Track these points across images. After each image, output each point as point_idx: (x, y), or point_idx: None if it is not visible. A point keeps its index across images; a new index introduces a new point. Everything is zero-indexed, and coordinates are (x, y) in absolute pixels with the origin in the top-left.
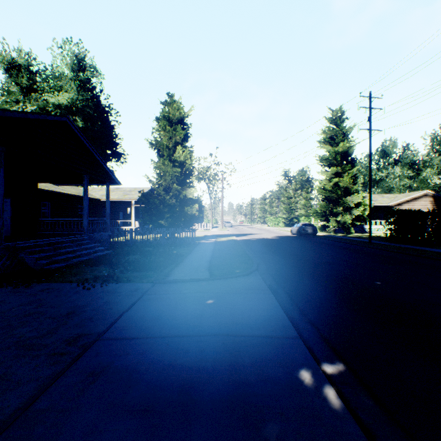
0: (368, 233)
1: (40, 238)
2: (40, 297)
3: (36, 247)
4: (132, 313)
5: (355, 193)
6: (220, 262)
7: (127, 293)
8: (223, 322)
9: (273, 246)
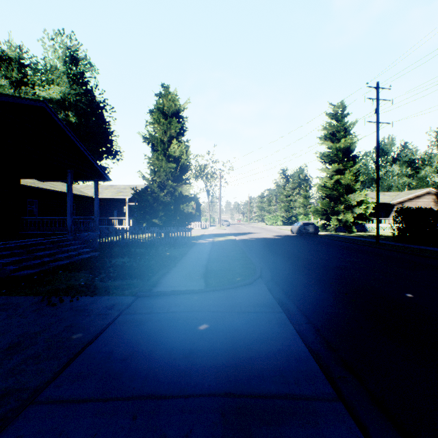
0: (370, 232)
1: (17, 238)
2: None
3: (7, 249)
4: (97, 346)
5: (357, 191)
6: (217, 266)
7: (100, 312)
8: (222, 367)
9: (274, 246)
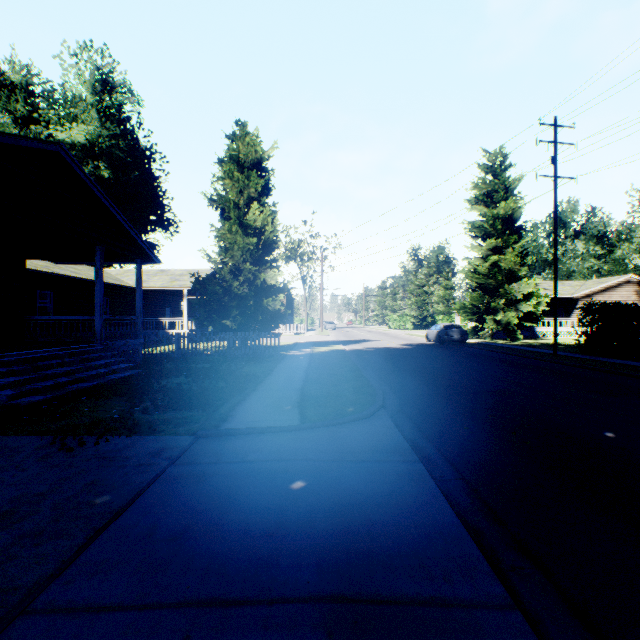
0: (542, 339)
1: (20, 349)
2: None
3: (3, 365)
4: (133, 516)
5: (523, 278)
6: (318, 390)
7: (140, 461)
8: (327, 551)
9: (402, 360)
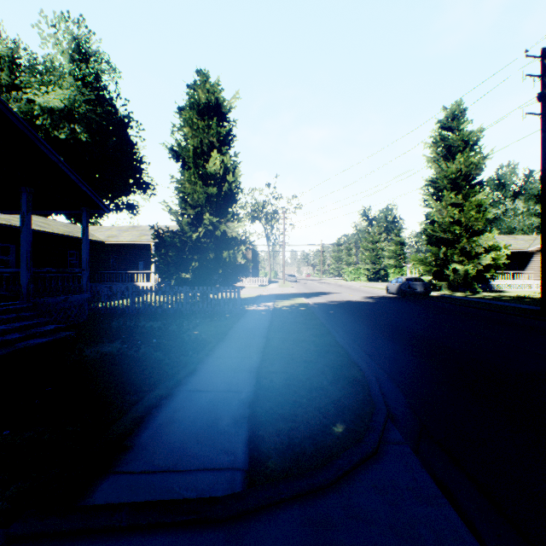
0: (499, 291)
1: None
2: None
3: None
4: None
5: (482, 232)
6: (282, 374)
7: None
8: None
9: (374, 318)
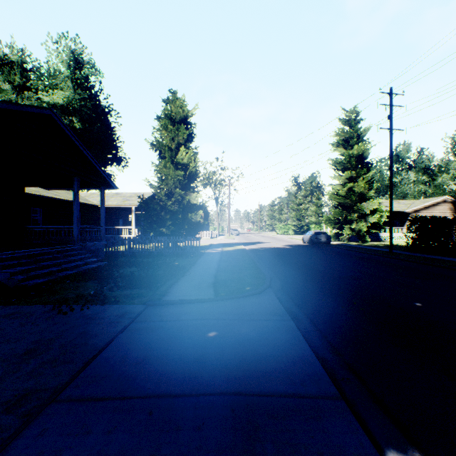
0: (384, 241)
1: (23, 248)
2: (0, 326)
3: (14, 259)
4: (111, 351)
5: (370, 199)
6: (226, 276)
7: (111, 320)
8: (232, 369)
9: (285, 256)
